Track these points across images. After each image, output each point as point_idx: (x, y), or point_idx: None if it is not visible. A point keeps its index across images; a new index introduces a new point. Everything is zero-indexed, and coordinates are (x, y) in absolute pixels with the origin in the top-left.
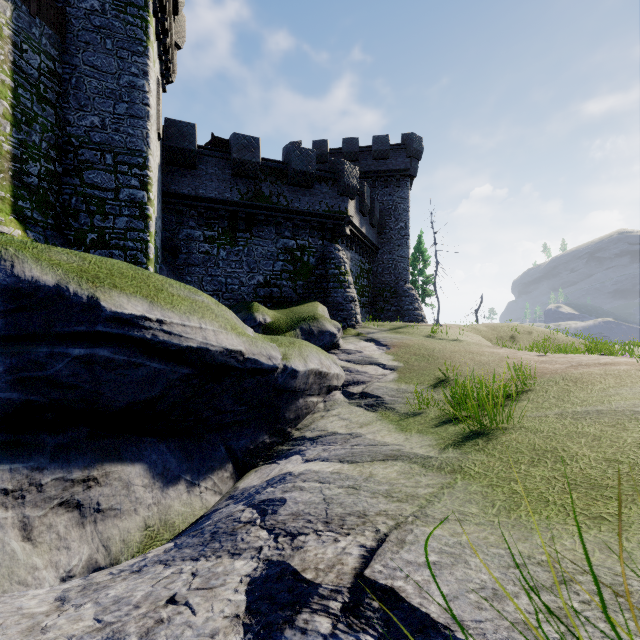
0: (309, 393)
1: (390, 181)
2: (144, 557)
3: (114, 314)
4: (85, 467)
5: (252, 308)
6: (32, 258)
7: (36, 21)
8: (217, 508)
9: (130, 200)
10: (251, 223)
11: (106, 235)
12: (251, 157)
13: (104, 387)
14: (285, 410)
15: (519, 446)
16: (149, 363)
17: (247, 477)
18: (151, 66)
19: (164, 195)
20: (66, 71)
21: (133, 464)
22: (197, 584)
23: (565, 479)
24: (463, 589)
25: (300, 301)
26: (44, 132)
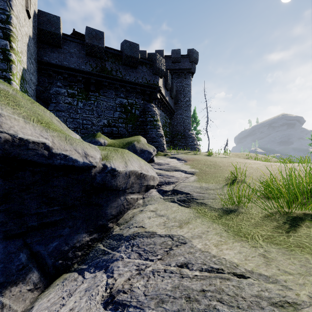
0: (130, 191)
1: (181, 75)
2: None
3: None
4: None
5: (96, 135)
6: None
7: None
8: None
9: None
10: (99, 87)
11: None
12: (98, 43)
13: None
14: (106, 207)
15: None
16: None
17: (51, 290)
18: None
19: (38, 63)
20: None
21: None
22: None
23: None
24: None
25: (130, 135)
26: None
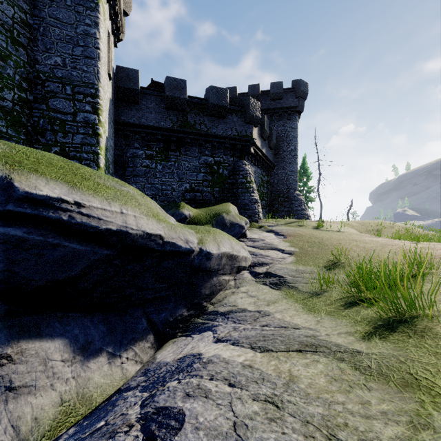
0: (222, 272)
1: (283, 116)
2: None
3: (27, 194)
4: None
5: (179, 206)
6: None
7: None
8: (130, 385)
9: (85, 121)
10: (180, 144)
11: (66, 148)
12: (180, 94)
13: (17, 266)
14: (201, 287)
15: None
16: (67, 244)
17: (165, 348)
18: (101, 19)
19: (116, 124)
20: (35, 22)
21: (53, 339)
22: None
23: None
24: None
25: (216, 202)
26: (17, 67)
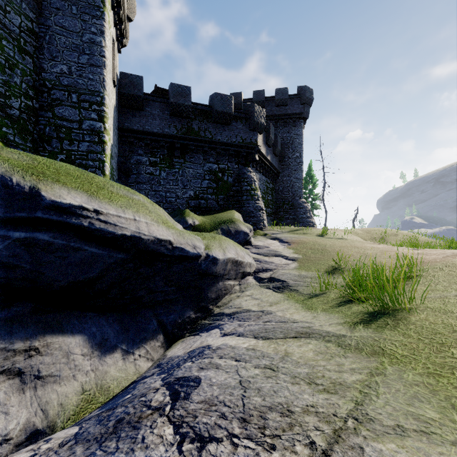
0: (227, 277)
1: (288, 122)
2: (35, 452)
3: (53, 203)
4: (27, 338)
5: (184, 214)
6: None
7: None
8: (145, 375)
9: (90, 129)
10: (184, 151)
11: (72, 156)
12: (184, 101)
13: (44, 267)
14: (207, 291)
15: (434, 326)
16: (87, 248)
17: (175, 346)
18: (107, 27)
19: (119, 130)
20: (41, 30)
21: (73, 335)
22: None
23: None
24: None
25: (221, 210)
26: (24, 76)
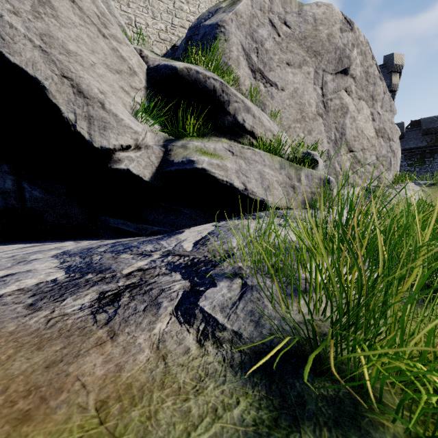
0: None
1: None
2: None
3: None
4: None
5: None
6: None
7: None
8: None
9: None
10: (433, 153)
11: None
12: (433, 125)
13: None
14: None
15: None
16: None
17: None
18: None
19: None
20: None
21: None
22: None
23: None
24: None
25: None
26: None
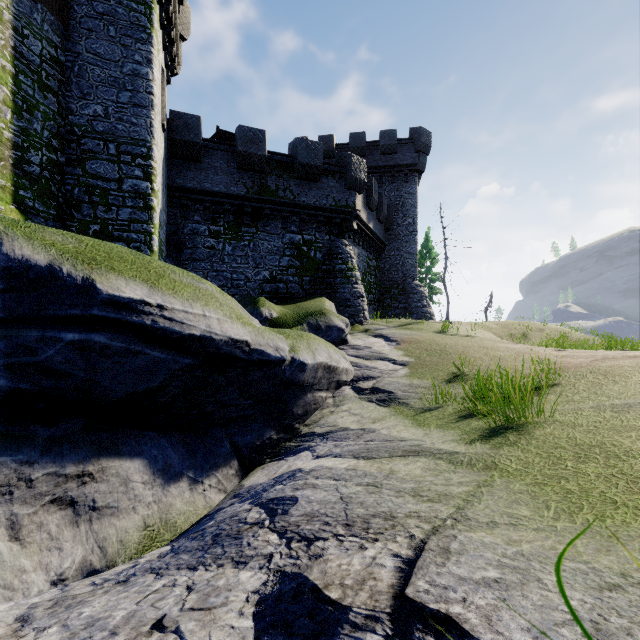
0: (318, 388)
1: (398, 176)
2: (135, 563)
3: (111, 297)
4: (80, 461)
5: (258, 303)
6: (23, 236)
7: (38, 6)
8: (221, 507)
9: (134, 191)
10: (257, 217)
11: (109, 227)
12: (257, 150)
13: (100, 376)
14: (293, 405)
15: (557, 441)
16: (149, 351)
17: (253, 474)
18: (155, 54)
19: (169, 189)
20: (68, 59)
21: (132, 459)
22: (192, 602)
23: (627, 477)
24: (548, 620)
25: (307, 297)
26: (46, 120)
